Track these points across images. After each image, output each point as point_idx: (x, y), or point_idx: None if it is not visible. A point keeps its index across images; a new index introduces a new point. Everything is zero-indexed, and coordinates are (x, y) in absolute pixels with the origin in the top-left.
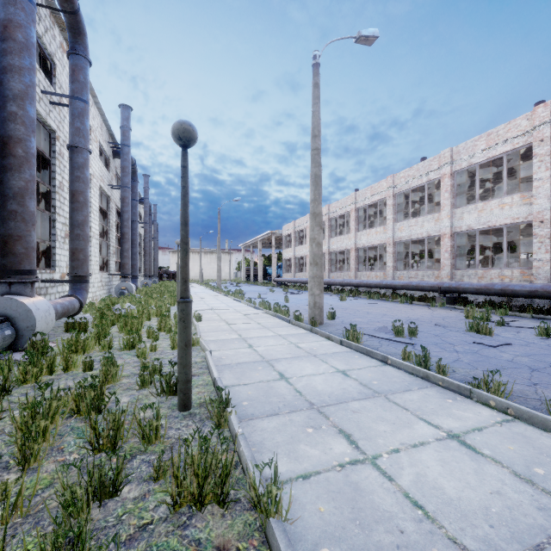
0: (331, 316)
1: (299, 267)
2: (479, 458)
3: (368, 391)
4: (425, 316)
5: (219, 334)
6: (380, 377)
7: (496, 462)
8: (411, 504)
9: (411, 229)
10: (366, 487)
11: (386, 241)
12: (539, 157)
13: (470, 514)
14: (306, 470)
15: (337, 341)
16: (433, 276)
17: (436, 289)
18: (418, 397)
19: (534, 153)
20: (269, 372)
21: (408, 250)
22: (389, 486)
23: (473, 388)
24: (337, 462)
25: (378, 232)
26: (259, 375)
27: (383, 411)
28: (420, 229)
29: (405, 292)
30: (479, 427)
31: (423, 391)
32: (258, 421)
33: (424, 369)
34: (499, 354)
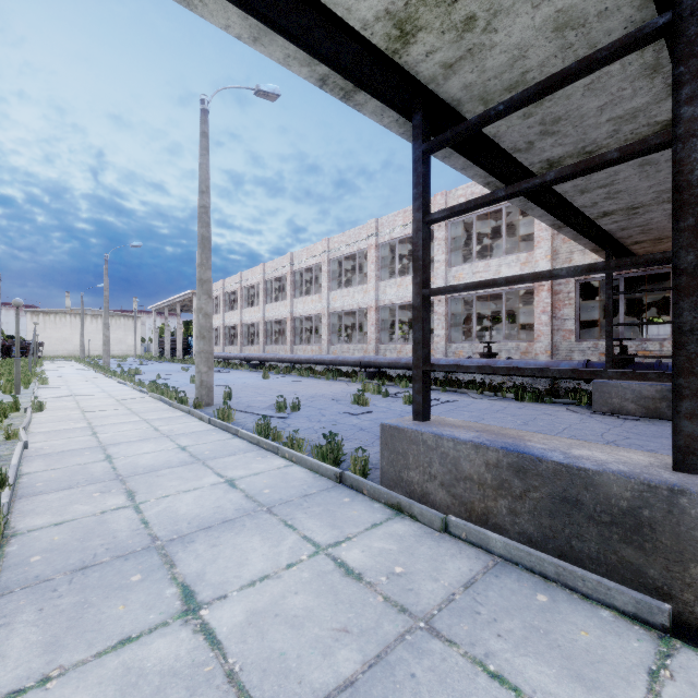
0: (228, 396)
1: (232, 338)
2: (232, 490)
3: (191, 460)
4: (334, 392)
5: (59, 424)
6: (218, 448)
7: (241, 491)
8: (140, 523)
9: (344, 299)
10: (112, 520)
11: (321, 311)
12: (438, 241)
13: (182, 520)
14: (64, 520)
15: (207, 420)
16: (362, 351)
17: (358, 364)
18: (235, 459)
19: (435, 237)
20: (95, 456)
21: (355, 322)
22: (134, 517)
23: (280, 446)
24: (102, 511)
25: (314, 300)
26: (80, 460)
27: (187, 473)
28: (352, 300)
29: (336, 367)
30: (258, 472)
31: (245, 454)
32: (43, 495)
33: (259, 436)
34: (352, 420)
